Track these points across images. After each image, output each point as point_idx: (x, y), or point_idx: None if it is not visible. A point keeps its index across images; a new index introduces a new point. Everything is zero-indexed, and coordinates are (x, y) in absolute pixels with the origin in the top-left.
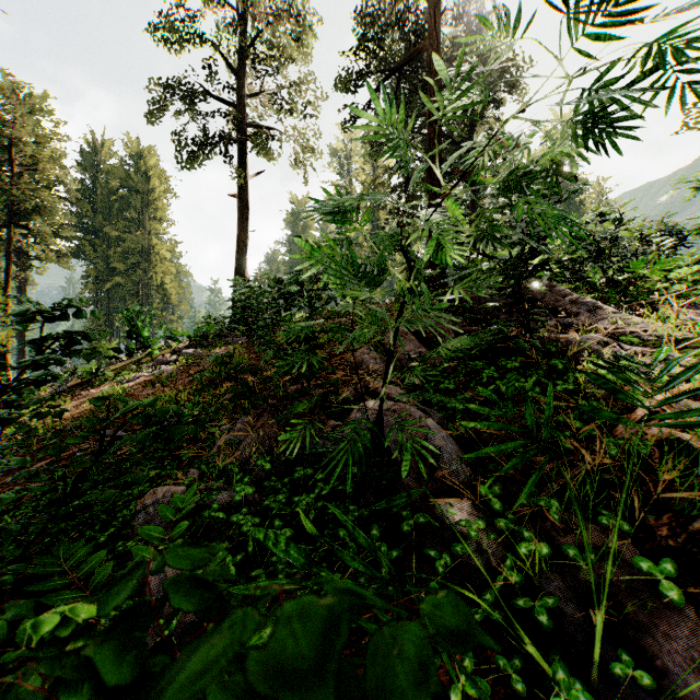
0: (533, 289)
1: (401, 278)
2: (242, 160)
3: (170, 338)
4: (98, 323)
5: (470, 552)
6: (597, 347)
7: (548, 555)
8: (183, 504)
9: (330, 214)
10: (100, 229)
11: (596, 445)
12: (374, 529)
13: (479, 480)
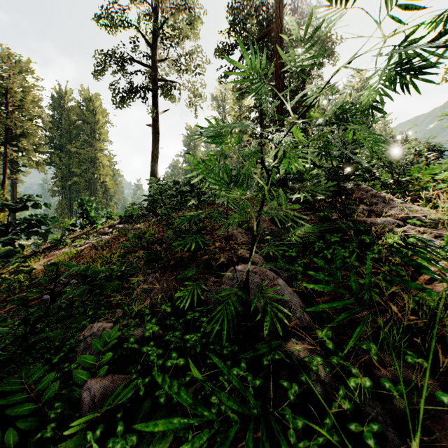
0: (347, 187)
1: (262, 183)
2: (155, 102)
3: (108, 217)
4: (63, 207)
5: (316, 392)
6: (392, 227)
7: (370, 387)
8: (109, 339)
9: (211, 138)
10: (64, 146)
11: (397, 299)
12: (242, 363)
13: (319, 330)
